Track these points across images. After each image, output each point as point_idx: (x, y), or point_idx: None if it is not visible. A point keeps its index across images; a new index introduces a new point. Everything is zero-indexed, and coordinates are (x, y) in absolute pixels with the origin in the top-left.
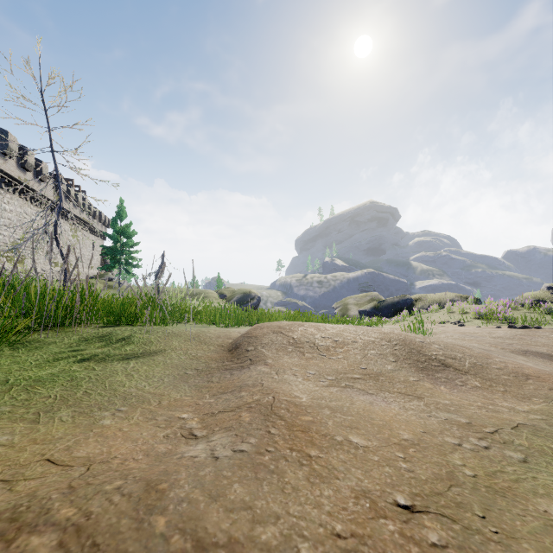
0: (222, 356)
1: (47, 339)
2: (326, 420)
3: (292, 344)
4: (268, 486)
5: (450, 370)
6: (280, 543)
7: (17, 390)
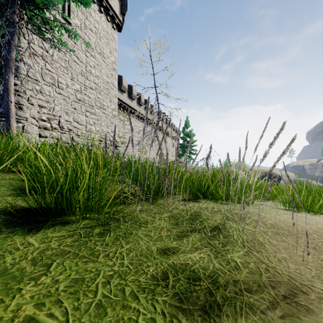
0: None
1: (140, 213)
2: None
3: None
4: None
5: None
6: None
7: None
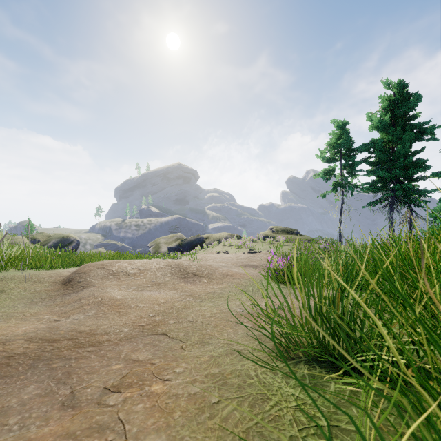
0: (59, 288)
1: None
2: (128, 302)
3: (112, 274)
4: (102, 320)
5: (196, 277)
6: (108, 327)
7: None
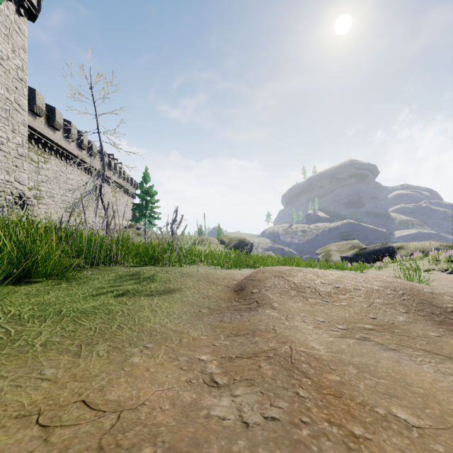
0: (230, 296)
1: (92, 275)
2: (355, 382)
3: (294, 288)
4: None
5: None
6: None
7: (67, 321)
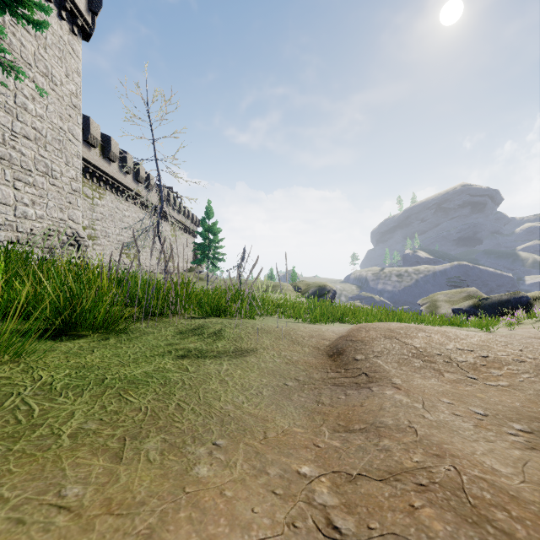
0: (323, 363)
1: (147, 328)
2: None
3: (417, 356)
4: None
5: None
6: None
7: (110, 395)
